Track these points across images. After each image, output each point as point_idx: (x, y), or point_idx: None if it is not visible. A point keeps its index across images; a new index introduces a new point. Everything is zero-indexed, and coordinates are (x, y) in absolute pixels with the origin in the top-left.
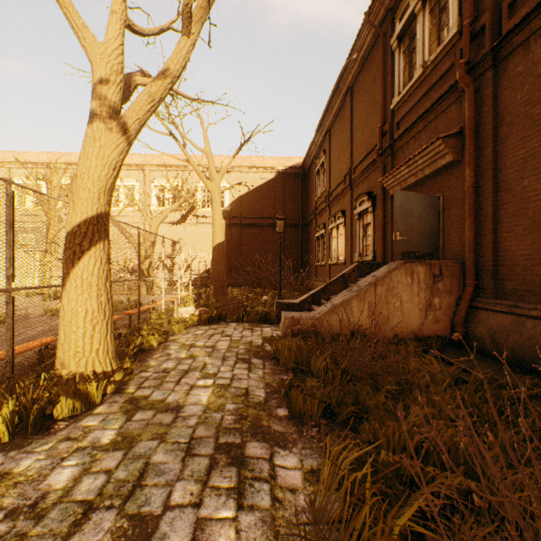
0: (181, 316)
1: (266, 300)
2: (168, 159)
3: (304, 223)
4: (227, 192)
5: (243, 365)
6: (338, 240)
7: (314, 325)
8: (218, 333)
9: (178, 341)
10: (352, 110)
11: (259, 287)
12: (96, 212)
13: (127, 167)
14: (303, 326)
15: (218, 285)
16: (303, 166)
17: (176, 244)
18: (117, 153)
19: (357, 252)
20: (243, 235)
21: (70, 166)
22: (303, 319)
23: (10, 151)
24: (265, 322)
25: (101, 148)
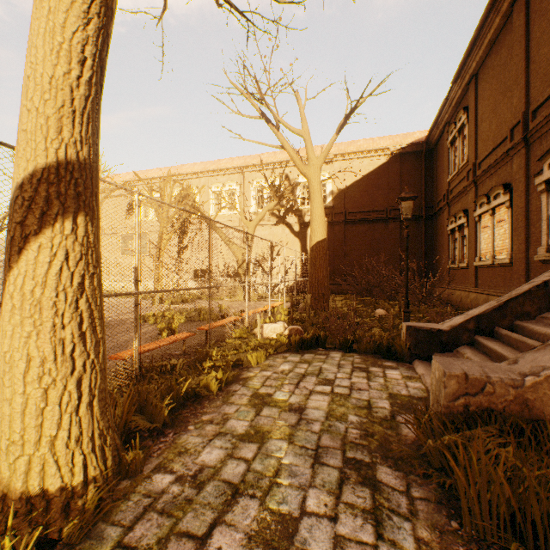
0: (266, 336)
1: (381, 315)
2: (266, 157)
3: (429, 214)
4: (329, 185)
5: (358, 494)
6: (494, 230)
7: (524, 399)
8: (312, 373)
9: (249, 385)
10: (529, 19)
11: (368, 296)
12: (55, 158)
13: (228, 172)
14: (494, 399)
15: (317, 293)
16: (428, 140)
17: (274, 247)
18: (75, 17)
19: (543, 245)
20: (348, 233)
21: (181, 177)
22: (494, 382)
23: (139, 171)
24: (387, 357)
25: (50, 14)
